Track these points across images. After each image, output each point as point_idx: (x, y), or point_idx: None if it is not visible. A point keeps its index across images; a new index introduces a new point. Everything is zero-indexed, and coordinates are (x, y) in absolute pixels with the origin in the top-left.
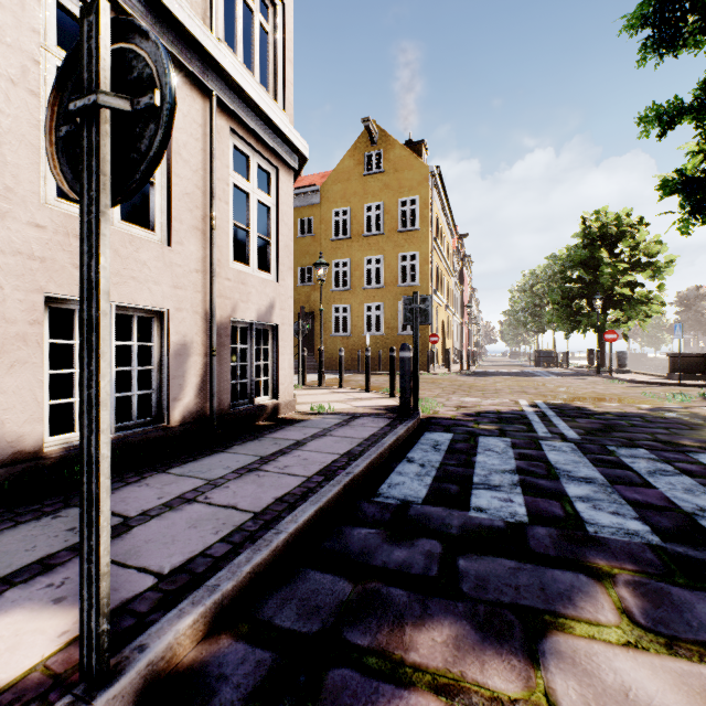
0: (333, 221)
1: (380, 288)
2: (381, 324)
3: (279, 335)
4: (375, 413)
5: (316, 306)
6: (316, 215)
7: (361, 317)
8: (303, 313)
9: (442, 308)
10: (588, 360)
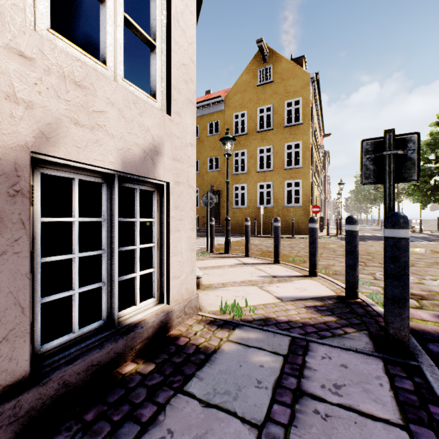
0: (234, 122)
1: (269, 171)
2: (270, 199)
3: (170, 201)
4: (323, 324)
5: (221, 186)
6: (221, 119)
7: (255, 193)
8: (212, 191)
9: (316, 186)
10: (438, 226)
